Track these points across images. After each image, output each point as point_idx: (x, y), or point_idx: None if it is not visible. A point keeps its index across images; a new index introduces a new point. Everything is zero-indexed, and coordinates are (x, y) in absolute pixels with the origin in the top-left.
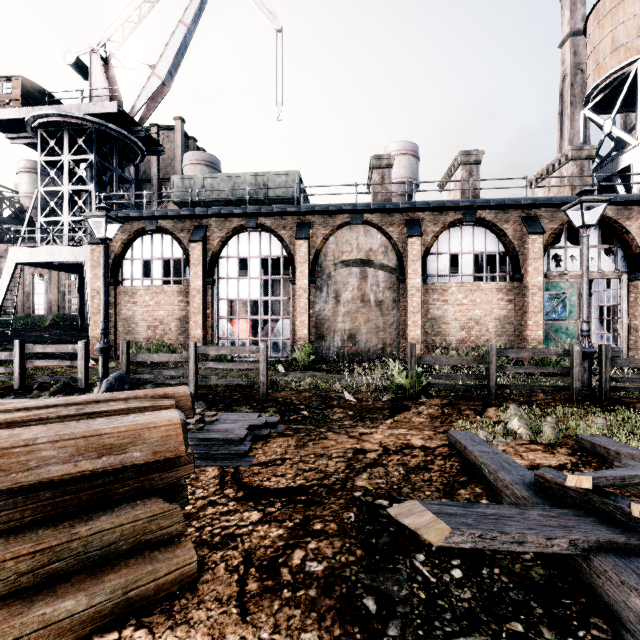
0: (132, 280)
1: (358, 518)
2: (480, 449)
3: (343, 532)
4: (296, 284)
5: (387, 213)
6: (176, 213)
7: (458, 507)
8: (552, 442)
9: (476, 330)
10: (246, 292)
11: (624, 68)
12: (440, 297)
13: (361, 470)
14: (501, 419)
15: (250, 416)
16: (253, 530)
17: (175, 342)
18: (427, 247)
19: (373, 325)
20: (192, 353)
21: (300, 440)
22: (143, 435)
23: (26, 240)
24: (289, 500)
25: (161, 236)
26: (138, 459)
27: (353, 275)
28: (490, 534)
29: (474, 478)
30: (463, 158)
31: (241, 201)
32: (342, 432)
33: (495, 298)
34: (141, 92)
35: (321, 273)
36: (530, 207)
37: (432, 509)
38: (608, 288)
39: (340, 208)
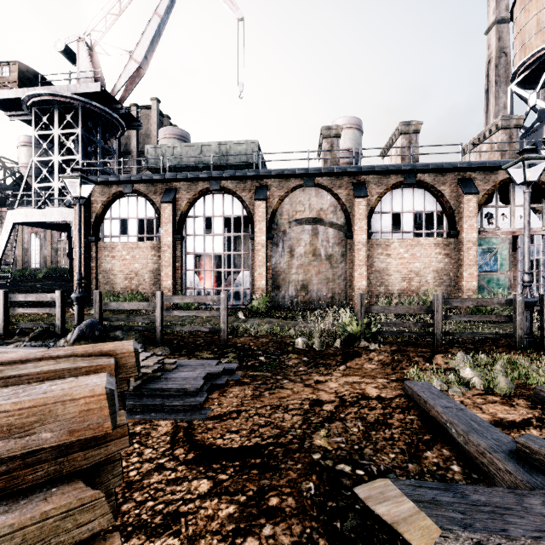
0: (111, 237)
1: (318, 490)
2: (442, 404)
3: (302, 511)
4: (255, 240)
5: (336, 176)
6: (149, 177)
7: (440, 491)
8: (507, 392)
9: (416, 281)
10: (211, 247)
11: None
12: (383, 251)
13: (318, 425)
14: (450, 366)
15: (209, 363)
16: (200, 507)
17: (148, 291)
18: (372, 207)
19: (323, 276)
20: (158, 302)
21: (256, 389)
22: (55, 411)
23: (25, 204)
24: (242, 464)
25: (136, 198)
26: (48, 441)
27: (306, 232)
28: (492, 539)
29: (438, 436)
30: (403, 128)
31: (206, 167)
32: (297, 380)
33: (433, 252)
34: (121, 74)
35: (277, 230)
36: (465, 170)
37: (410, 494)
38: (531, 244)
39: (294, 172)
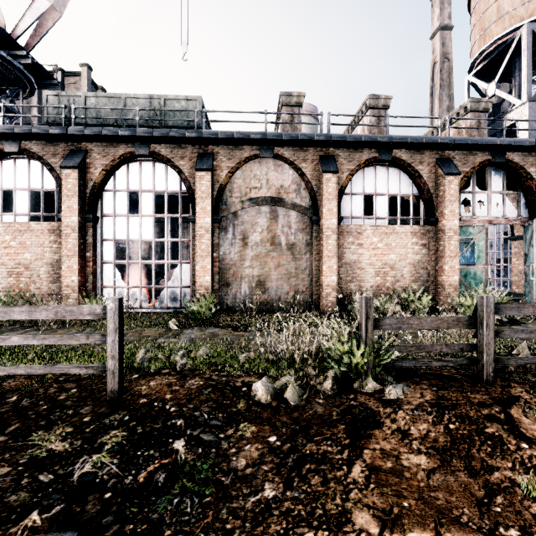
0: None
1: None
2: None
3: None
4: (196, 222)
5: (300, 147)
6: (42, 131)
7: None
8: None
9: (391, 275)
10: (137, 232)
11: (508, 34)
12: (355, 240)
13: None
14: None
15: None
16: None
17: (45, 292)
18: (342, 186)
19: (284, 270)
20: None
21: None
22: None
23: None
24: None
25: (27, 162)
26: None
27: (262, 215)
28: None
29: None
30: (372, 102)
31: (133, 127)
32: None
33: (410, 242)
34: (26, 12)
35: (226, 211)
36: (444, 148)
37: None
38: None
39: (248, 136)
